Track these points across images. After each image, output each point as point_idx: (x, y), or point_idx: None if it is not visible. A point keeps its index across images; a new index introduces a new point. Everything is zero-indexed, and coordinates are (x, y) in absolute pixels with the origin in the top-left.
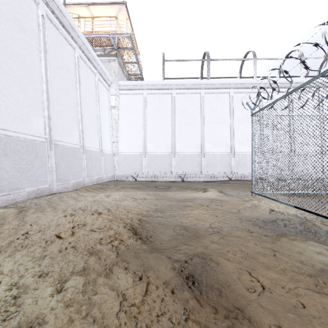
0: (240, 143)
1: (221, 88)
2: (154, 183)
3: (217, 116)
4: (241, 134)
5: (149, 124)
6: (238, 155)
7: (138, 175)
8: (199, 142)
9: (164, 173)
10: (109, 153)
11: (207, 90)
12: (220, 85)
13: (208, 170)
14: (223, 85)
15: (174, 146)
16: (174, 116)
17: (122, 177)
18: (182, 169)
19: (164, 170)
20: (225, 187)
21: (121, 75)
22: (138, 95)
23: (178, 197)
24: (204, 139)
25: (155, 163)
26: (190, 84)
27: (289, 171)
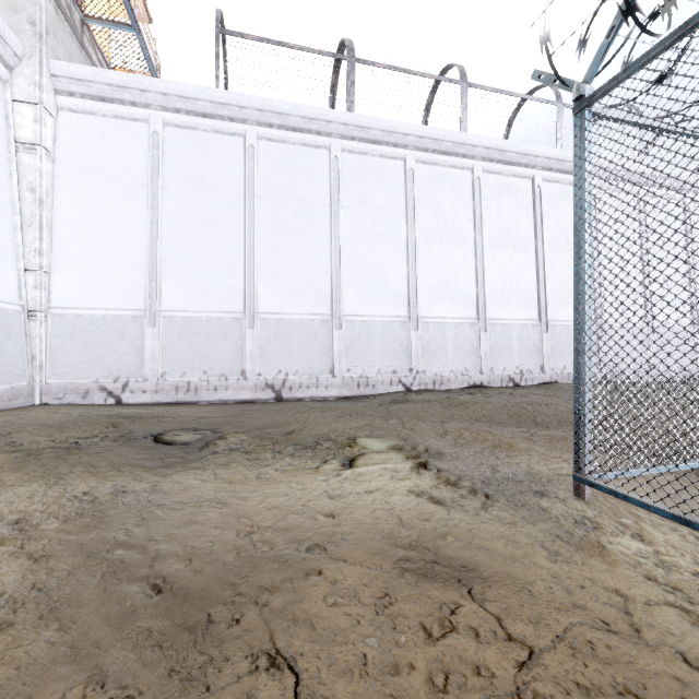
0: (431, 293)
1: (384, 142)
2: (170, 417)
3: (373, 218)
4: (432, 269)
5: (169, 222)
6: (426, 325)
7: (126, 385)
8: (327, 287)
9: (219, 378)
10: (2, 308)
11: (348, 142)
12: (381, 133)
13: (352, 367)
14: (389, 136)
15: (252, 294)
16: (253, 204)
17: (64, 394)
18: (276, 365)
19: (219, 367)
20: (413, 424)
21: (72, 50)
22: (129, 121)
23: (210, 538)
24: (341, 278)
25: (188, 344)
26: (302, 115)
27: (537, 365)
